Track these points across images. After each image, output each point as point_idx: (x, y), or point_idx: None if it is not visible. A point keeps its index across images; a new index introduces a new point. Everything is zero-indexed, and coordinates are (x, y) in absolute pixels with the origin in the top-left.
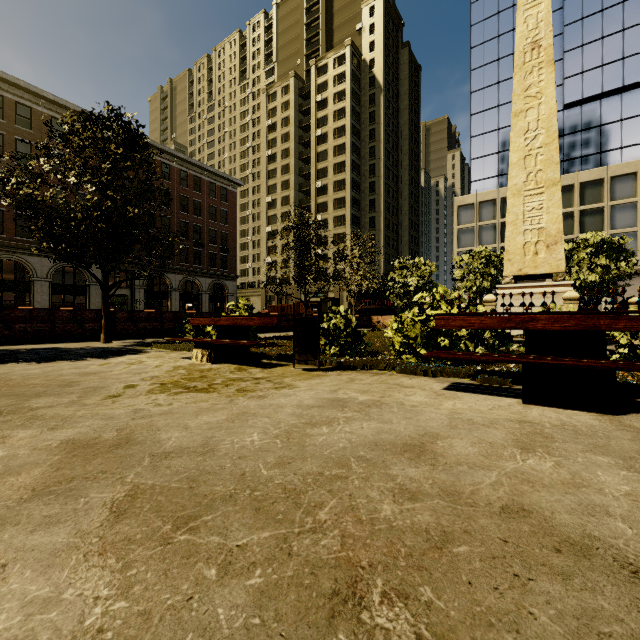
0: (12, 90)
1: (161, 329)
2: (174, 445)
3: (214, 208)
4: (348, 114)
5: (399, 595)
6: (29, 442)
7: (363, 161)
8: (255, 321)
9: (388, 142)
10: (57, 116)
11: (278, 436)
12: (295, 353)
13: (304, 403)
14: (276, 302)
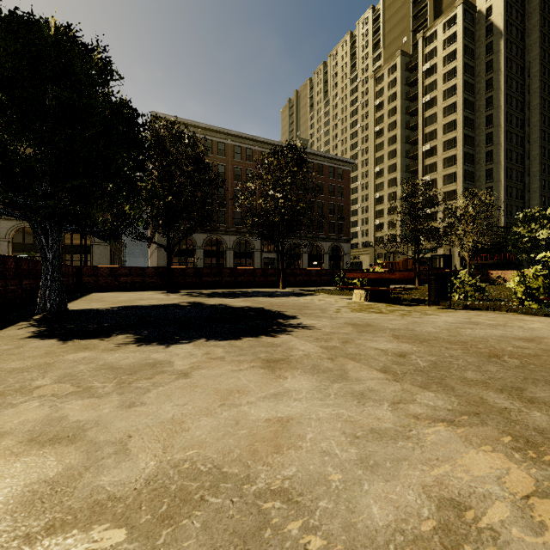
0: (216, 135)
1: (309, 281)
2: (393, 327)
3: (332, 186)
4: (459, 72)
5: (514, 358)
6: (331, 322)
7: (477, 114)
8: (396, 275)
9: (510, 86)
10: (237, 144)
11: (442, 330)
12: (431, 296)
13: (449, 321)
14: (383, 259)
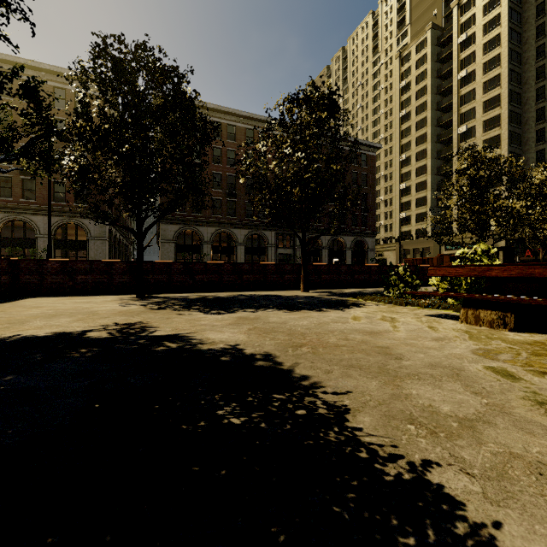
0: (225, 117)
1: (338, 280)
2: None
3: (355, 174)
4: (504, 40)
5: None
6: None
7: (525, 87)
8: None
9: None
10: (249, 127)
11: None
12: None
13: None
14: (411, 256)
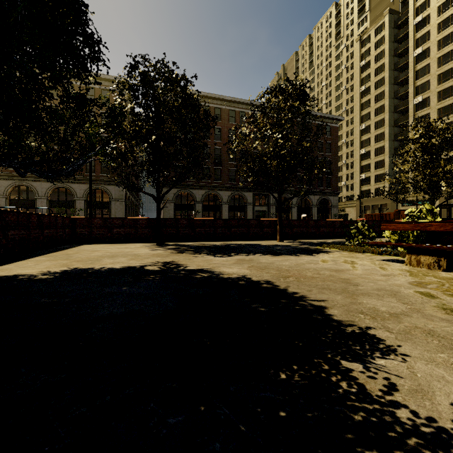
0: (213, 102)
1: (306, 233)
2: None
3: (320, 143)
4: None
5: None
6: None
7: None
8: None
9: None
10: (231, 109)
11: None
12: None
13: None
14: (370, 211)
